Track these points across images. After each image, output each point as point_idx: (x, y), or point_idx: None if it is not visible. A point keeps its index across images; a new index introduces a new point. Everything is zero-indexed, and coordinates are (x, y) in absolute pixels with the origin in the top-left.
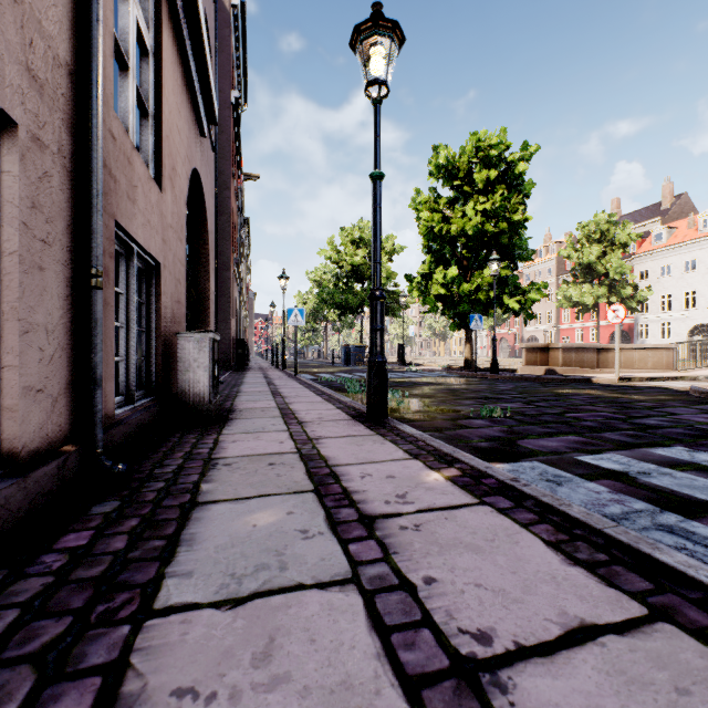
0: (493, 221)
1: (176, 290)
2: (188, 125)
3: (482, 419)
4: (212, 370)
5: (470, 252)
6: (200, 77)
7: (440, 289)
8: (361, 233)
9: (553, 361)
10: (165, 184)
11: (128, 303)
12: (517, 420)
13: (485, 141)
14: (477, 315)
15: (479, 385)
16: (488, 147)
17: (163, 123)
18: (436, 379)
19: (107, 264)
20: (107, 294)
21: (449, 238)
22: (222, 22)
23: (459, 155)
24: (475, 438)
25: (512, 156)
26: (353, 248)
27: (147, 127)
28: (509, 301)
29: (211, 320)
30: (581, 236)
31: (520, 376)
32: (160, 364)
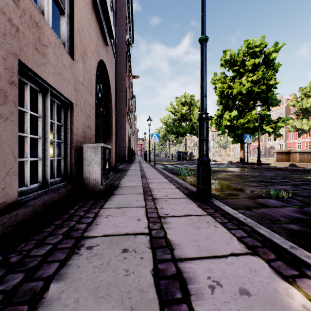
0: (257, 86)
1: (87, 120)
2: (97, 35)
3: (274, 199)
4: (103, 165)
5: (243, 103)
6: (103, 10)
7: (227, 122)
8: (185, 99)
9: (293, 159)
10: (77, 57)
11: (45, 123)
12: (300, 201)
13: (252, 44)
14: (248, 135)
15: (253, 172)
16: (254, 47)
17: (74, 21)
18: (226, 169)
19: (6, 88)
20: (6, 111)
21: (231, 96)
22: (122, 5)
23: (237, 53)
24: (281, 218)
25: (268, 50)
26: (181, 106)
27: (64, 21)
28: (266, 127)
29: (113, 139)
30: (301, 94)
31: (275, 167)
32: (73, 161)
